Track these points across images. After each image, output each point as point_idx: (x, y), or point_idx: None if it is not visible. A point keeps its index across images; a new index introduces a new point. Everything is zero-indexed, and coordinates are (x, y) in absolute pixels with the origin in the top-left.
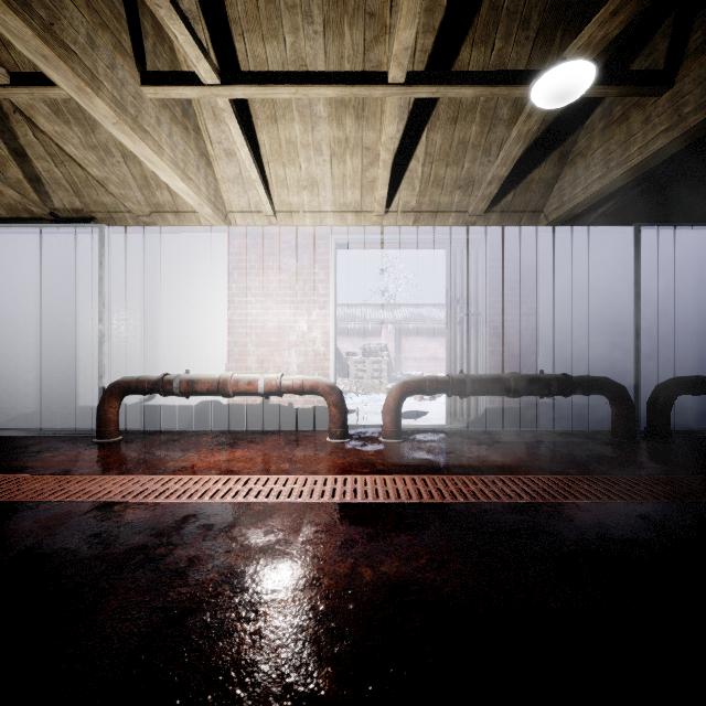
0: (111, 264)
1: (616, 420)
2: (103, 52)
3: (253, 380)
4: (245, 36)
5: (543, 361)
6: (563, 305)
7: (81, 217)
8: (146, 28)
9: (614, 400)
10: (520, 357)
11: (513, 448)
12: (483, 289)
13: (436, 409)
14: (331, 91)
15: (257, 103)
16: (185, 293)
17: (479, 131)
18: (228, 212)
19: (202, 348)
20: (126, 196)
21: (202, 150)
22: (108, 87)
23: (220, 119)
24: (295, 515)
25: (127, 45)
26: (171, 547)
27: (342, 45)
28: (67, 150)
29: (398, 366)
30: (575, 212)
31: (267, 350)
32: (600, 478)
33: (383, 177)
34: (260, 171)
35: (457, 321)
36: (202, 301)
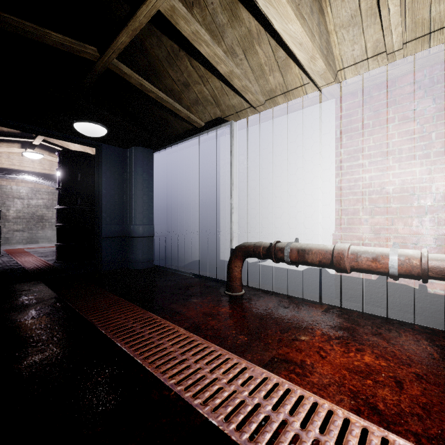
0: (239, 154)
1: None
2: None
3: (379, 255)
4: None
5: None
6: None
7: (220, 124)
8: None
9: None
10: None
11: None
12: None
13: None
14: None
15: None
16: (293, 167)
17: None
18: (338, 71)
19: (308, 216)
20: (246, 88)
21: None
22: None
23: None
24: None
25: None
26: None
27: None
28: (203, 52)
29: None
30: None
31: (385, 218)
32: None
33: None
34: None
35: None
36: (308, 172)
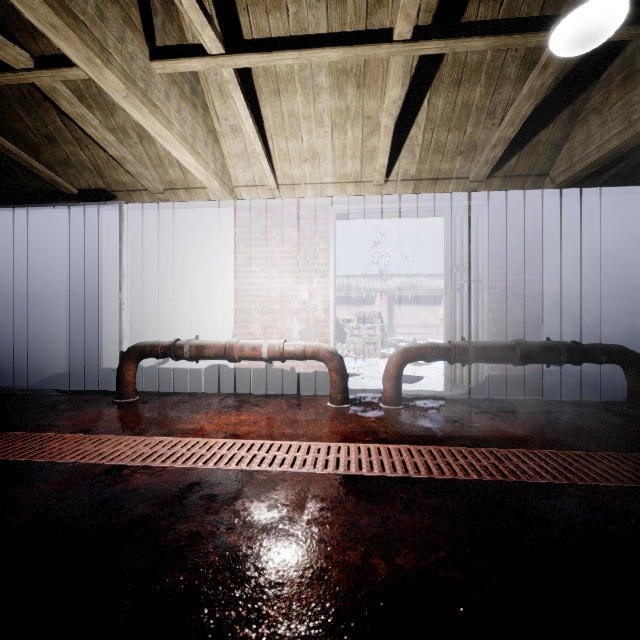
0: (131, 238)
1: (632, 391)
2: (112, 25)
3: (257, 345)
4: (249, 10)
5: (547, 328)
6: (569, 270)
7: (104, 197)
8: (155, 5)
9: (631, 370)
10: (522, 324)
11: (520, 418)
12: (484, 256)
13: (430, 374)
14: (334, 53)
15: (261, 77)
16: (196, 264)
17: (483, 93)
18: (235, 187)
19: (211, 315)
20: (142, 175)
21: (210, 127)
22: (118, 60)
23: (226, 96)
24: (298, 488)
25: (136, 21)
26: (173, 520)
27: (344, 11)
28: (88, 131)
29: (391, 332)
30: (586, 173)
31: (270, 317)
32: (627, 456)
33: (384, 144)
34: (264, 145)
35: (456, 288)
36: (211, 271)
